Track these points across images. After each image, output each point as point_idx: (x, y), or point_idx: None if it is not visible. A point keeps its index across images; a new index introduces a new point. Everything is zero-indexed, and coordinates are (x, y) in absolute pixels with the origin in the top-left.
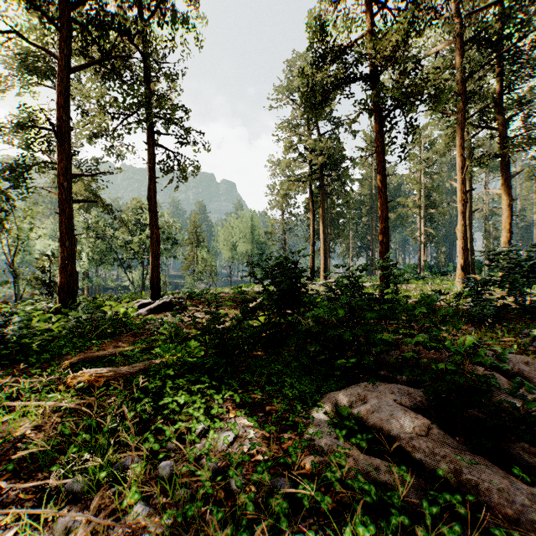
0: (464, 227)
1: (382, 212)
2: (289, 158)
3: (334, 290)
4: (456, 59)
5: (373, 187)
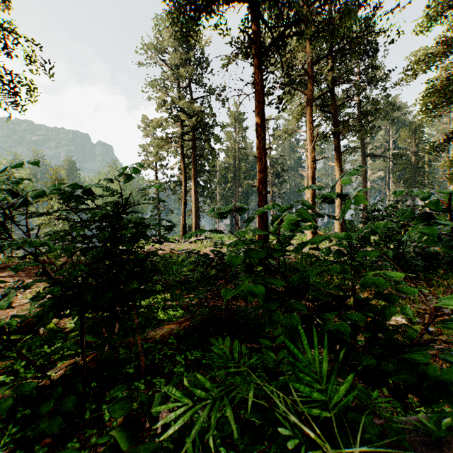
0: (313, 190)
1: (260, 159)
2: (161, 116)
3: (212, 259)
4: (308, 46)
5: (236, 157)
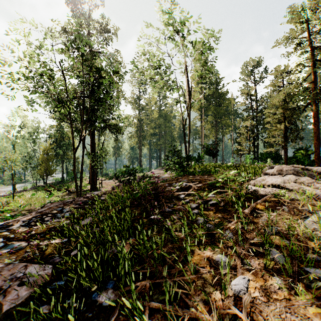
0: None
1: None
2: None
3: None
4: None
5: None
